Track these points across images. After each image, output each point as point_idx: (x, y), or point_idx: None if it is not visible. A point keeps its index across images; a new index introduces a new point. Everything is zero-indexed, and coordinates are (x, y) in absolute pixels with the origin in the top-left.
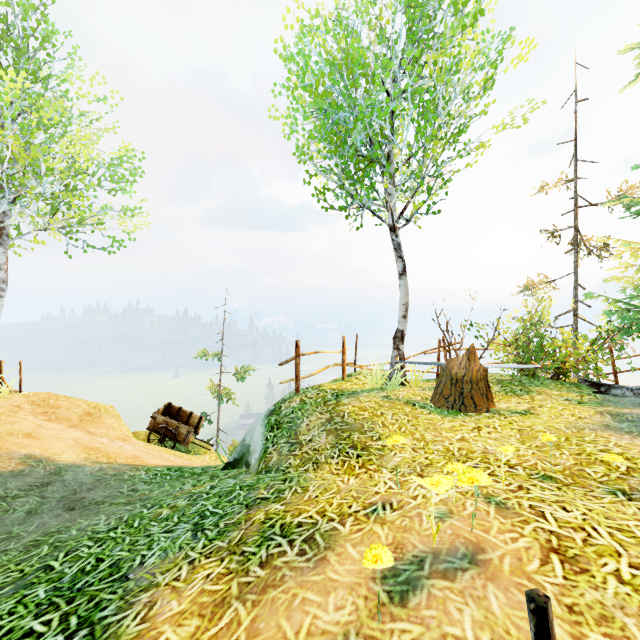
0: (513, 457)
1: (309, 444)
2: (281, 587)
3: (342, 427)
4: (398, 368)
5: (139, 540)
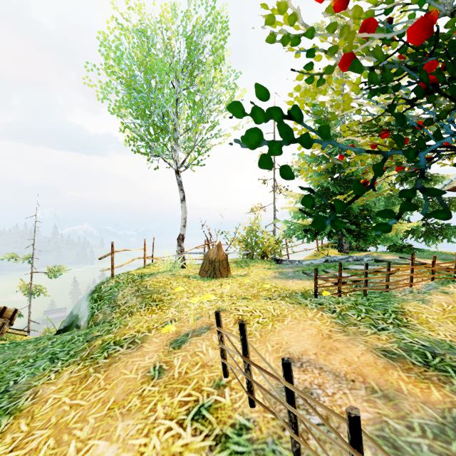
0: (233, 293)
1: (125, 305)
2: (119, 361)
3: (146, 293)
4: (180, 257)
5: (6, 376)
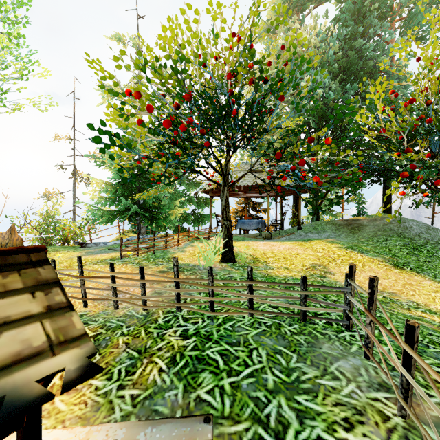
0: None
1: None
2: None
3: None
4: None
5: None
